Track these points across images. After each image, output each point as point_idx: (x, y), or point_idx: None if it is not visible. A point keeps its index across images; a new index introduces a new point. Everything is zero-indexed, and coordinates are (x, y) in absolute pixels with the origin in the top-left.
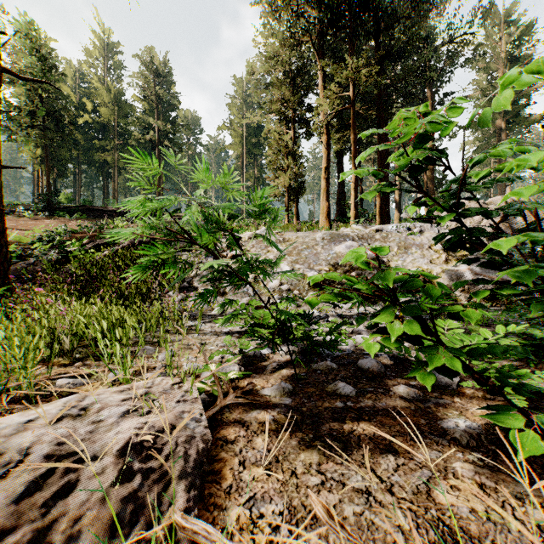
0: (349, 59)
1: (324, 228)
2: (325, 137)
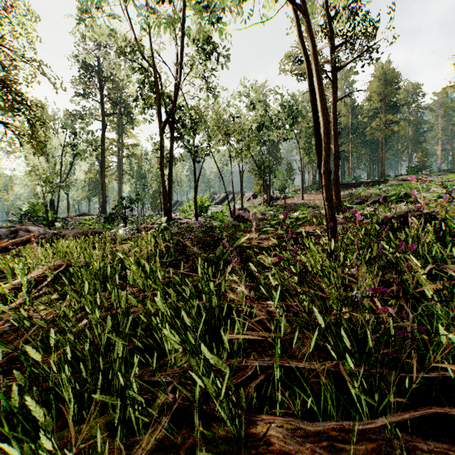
0: None
1: None
2: None
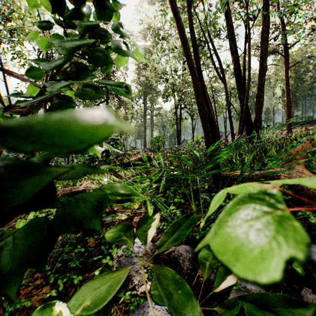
0: None
1: None
2: None
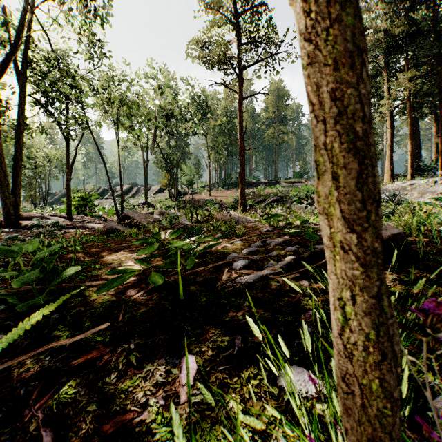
0: (401, 75)
1: (388, 183)
2: (389, 122)
